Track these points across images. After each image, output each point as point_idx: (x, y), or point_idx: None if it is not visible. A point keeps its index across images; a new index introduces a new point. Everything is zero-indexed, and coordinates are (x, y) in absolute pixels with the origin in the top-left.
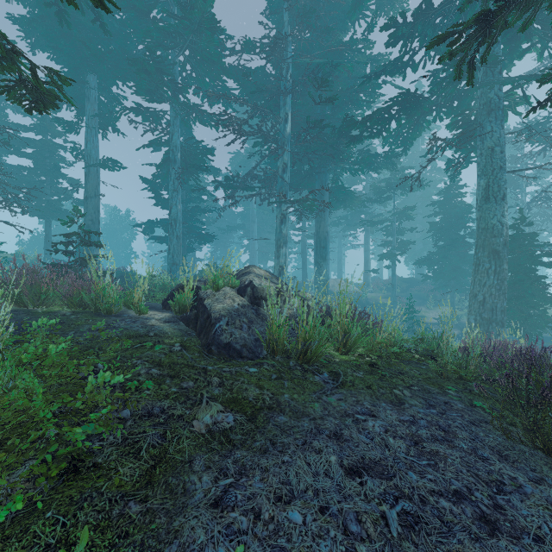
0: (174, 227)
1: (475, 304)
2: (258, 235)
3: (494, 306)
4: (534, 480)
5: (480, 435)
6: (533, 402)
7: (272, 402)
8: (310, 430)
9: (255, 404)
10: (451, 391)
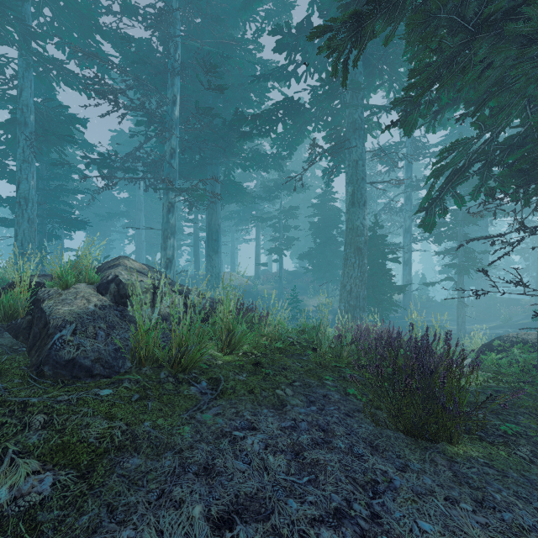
0: (24, 207)
1: (345, 293)
2: (145, 225)
3: (358, 294)
4: (400, 469)
5: (355, 427)
6: (398, 390)
7: (124, 438)
8: (172, 472)
9: (98, 447)
10: (329, 381)
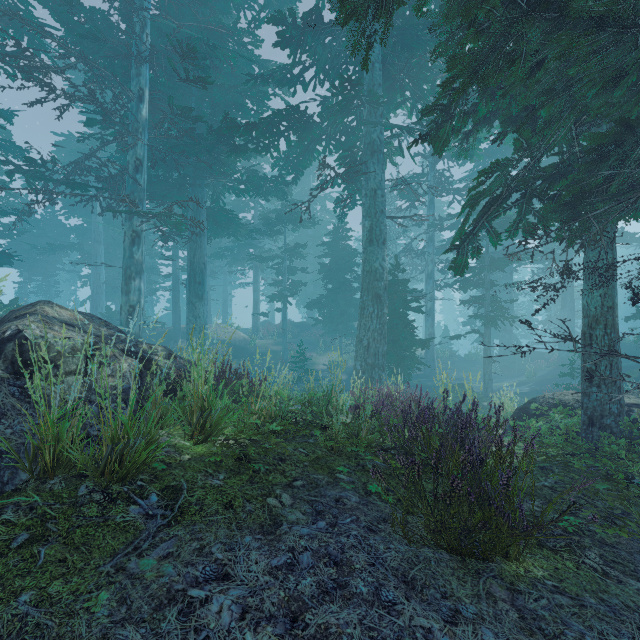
0: None
1: (361, 350)
2: (106, 262)
3: (377, 351)
4: (450, 621)
5: (381, 551)
6: (442, 495)
7: None
8: None
9: None
10: (343, 474)
